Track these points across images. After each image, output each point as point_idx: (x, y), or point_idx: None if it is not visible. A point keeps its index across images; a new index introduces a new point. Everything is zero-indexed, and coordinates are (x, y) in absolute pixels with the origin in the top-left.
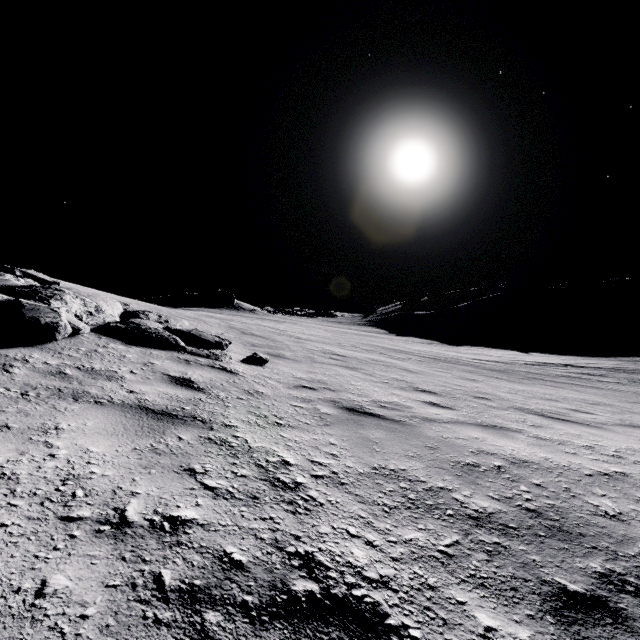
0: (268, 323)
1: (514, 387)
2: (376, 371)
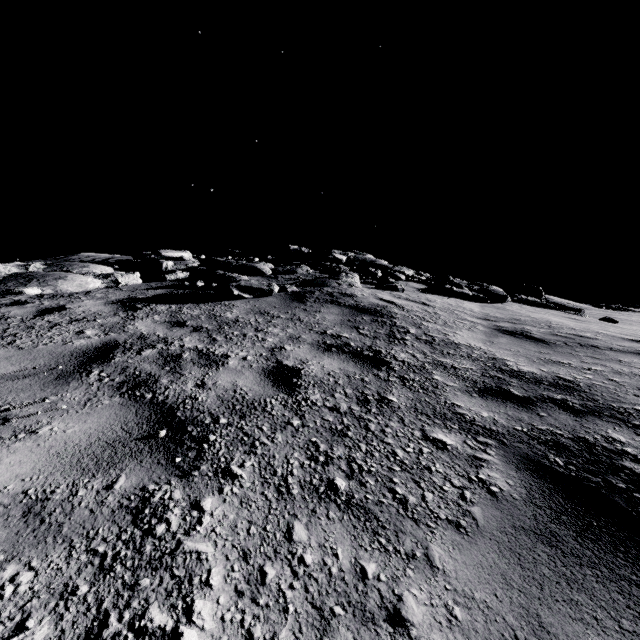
0: None
1: None
2: None
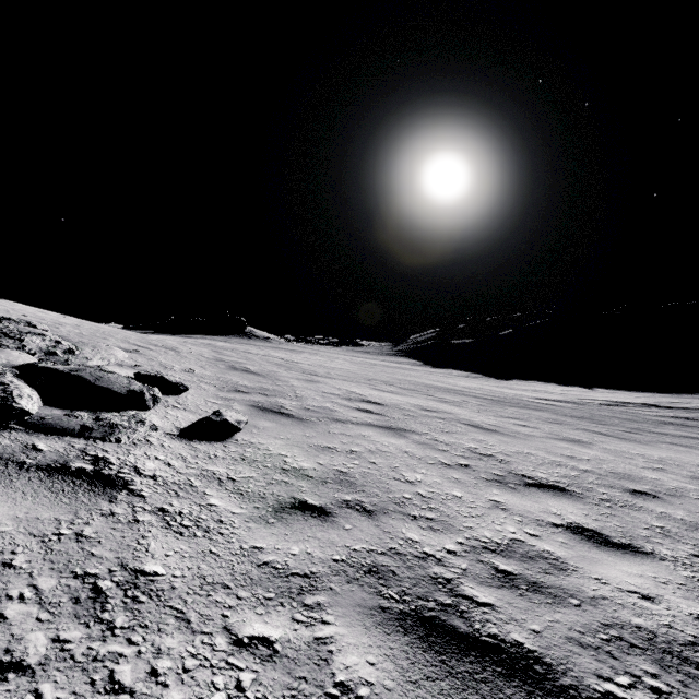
0: (281, 353)
1: (644, 453)
2: (436, 434)
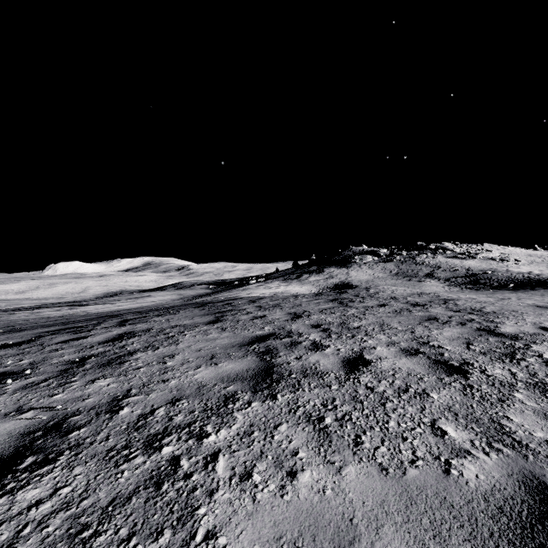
0: None
1: None
2: None
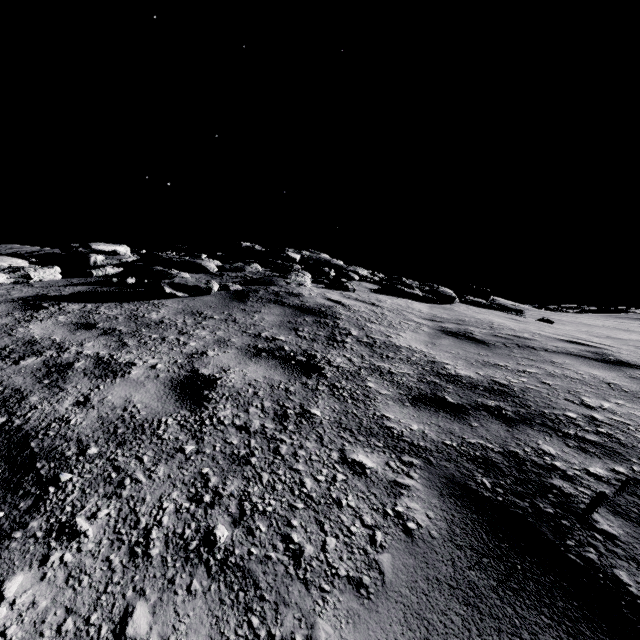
0: None
1: None
2: None
